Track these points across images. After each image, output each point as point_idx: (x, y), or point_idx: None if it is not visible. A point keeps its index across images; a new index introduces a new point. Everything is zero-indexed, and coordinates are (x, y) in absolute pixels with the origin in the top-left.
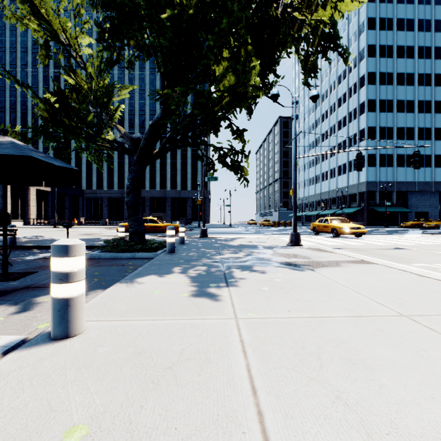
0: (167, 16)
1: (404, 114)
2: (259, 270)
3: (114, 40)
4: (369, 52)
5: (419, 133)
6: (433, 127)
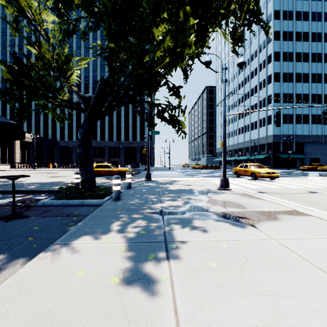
0: None
1: (301, 83)
2: (200, 226)
3: (67, 9)
4: (275, 36)
5: (312, 98)
6: (323, 94)
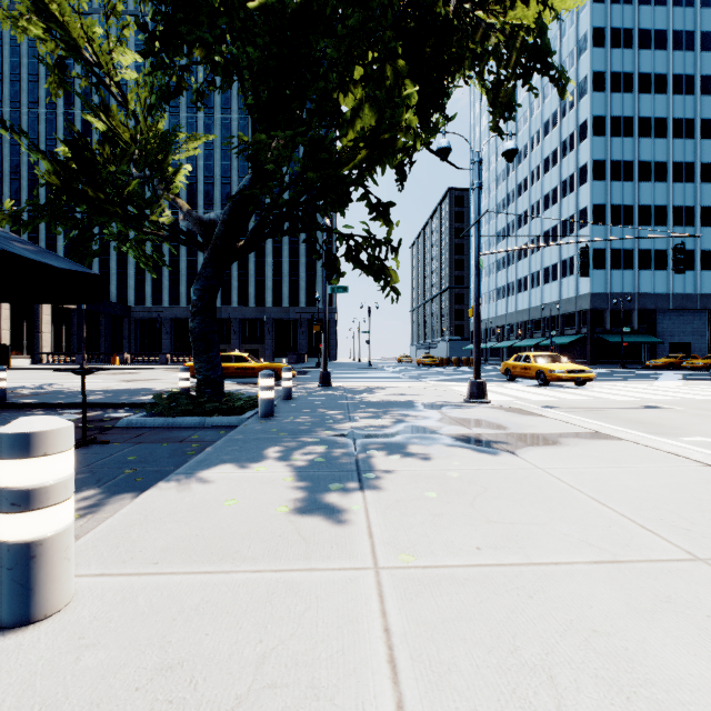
0: (257, 8)
1: (650, 183)
2: (418, 453)
3: (170, 53)
4: (595, 83)
5: (675, 215)
6: (697, 206)
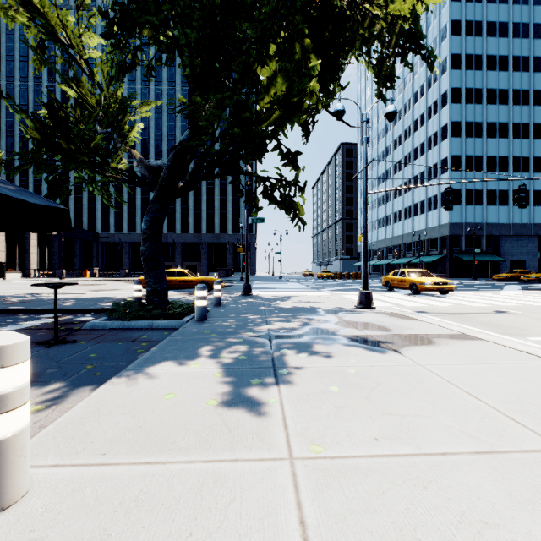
0: None
1: (495, 139)
2: (322, 351)
3: (126, 35)
4: (453, 62)
5: (514, 163)
6: (531, 156)
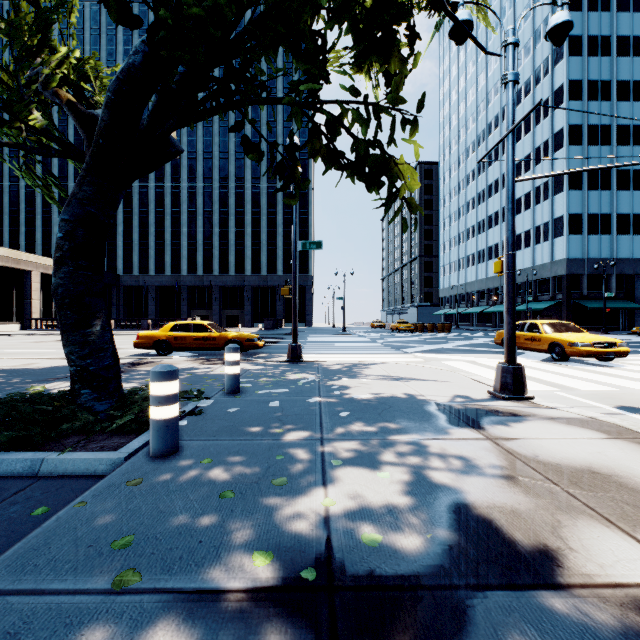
0: None
1: (629, 147)
2: None
3: None
4: (571, 47)
5: None
6: None
